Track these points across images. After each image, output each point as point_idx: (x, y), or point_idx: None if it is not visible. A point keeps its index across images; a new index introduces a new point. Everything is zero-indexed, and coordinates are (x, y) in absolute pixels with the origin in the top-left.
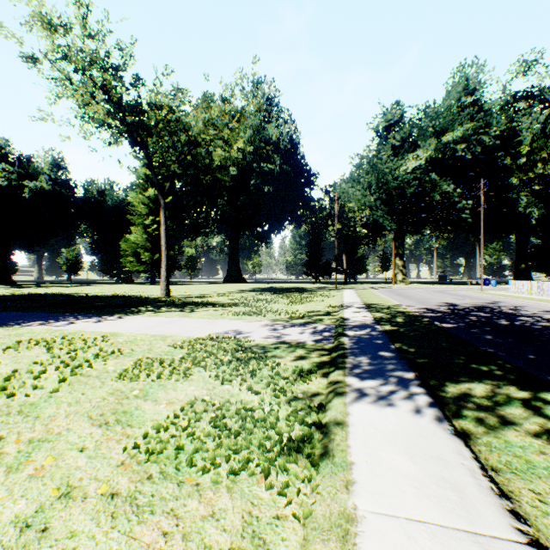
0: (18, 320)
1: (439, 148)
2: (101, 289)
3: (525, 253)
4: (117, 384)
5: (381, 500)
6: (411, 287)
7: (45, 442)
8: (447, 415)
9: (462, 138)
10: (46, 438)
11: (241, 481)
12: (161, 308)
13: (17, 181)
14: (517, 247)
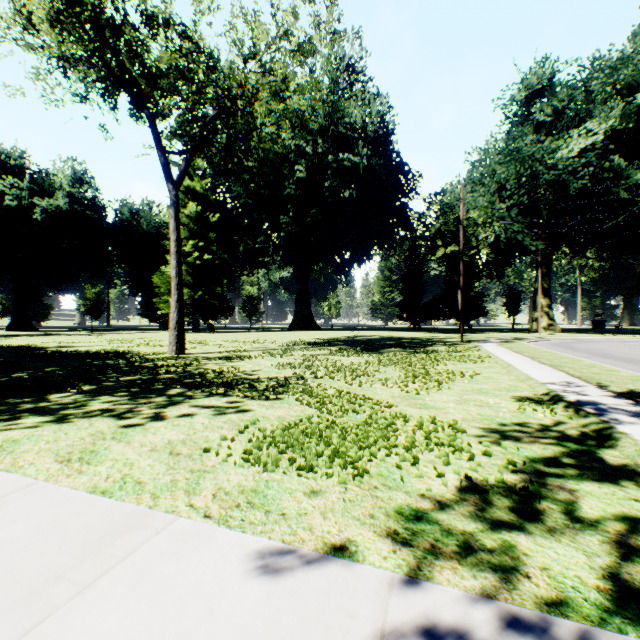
0: None
1: (629, 112)
2: (114, 339)
3: None
4: None
5: None
6: (580, 338)
7: None
8: None
9: None
10: None
11: None
12: (99, 395)
13: (31, 201)
14: None
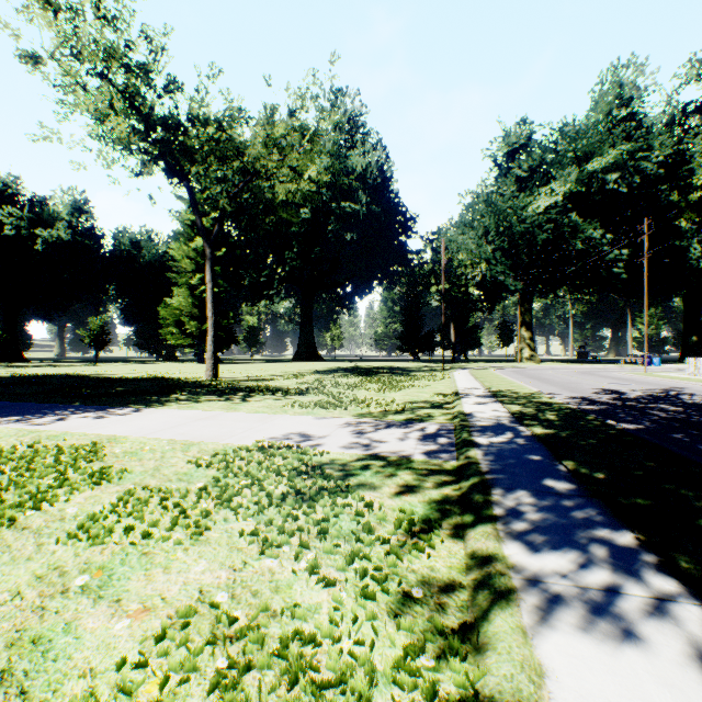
0: None
1: (582, 179)
2: (132, 368)
3: (697, 321)
4: (62, 551)
5: None
6: (543, 367)
7: None
8: None
9: (614, 165)
10: None
11: None
12: (200, 395)
13: (28, 230)
14: (686, 312)
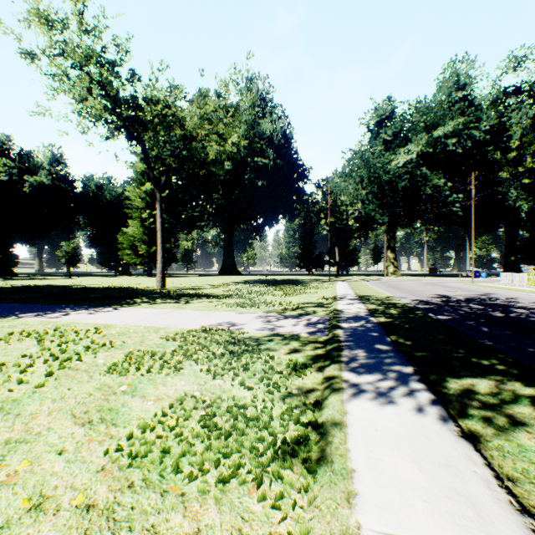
0: (13, 312)
1: (430, 142)
2: (99, 281)
3: (514, 245)
4: (105, 378)
5: (388, 517)
6: (402, 279)
7: (22, 443)
8: (451, 414)
9: (453, 133)
10: (24, 439)
11: (230, 491)
12: (156, 299)
13: (18, 176)
14: (507, 239)
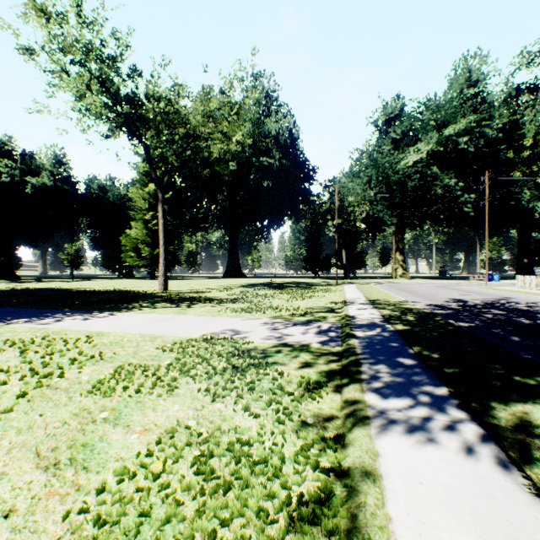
0: (4, 317)
1: (441, 141)
2: (101, 283)
3: (527, 247)
4: (86, 401)
5: None
6: (412, 282)
7: None
8: (513, 458)
9: (465, 131)
10: None
11: None
12: (156, 303)
13: (20, 177)
14: (519, 241)
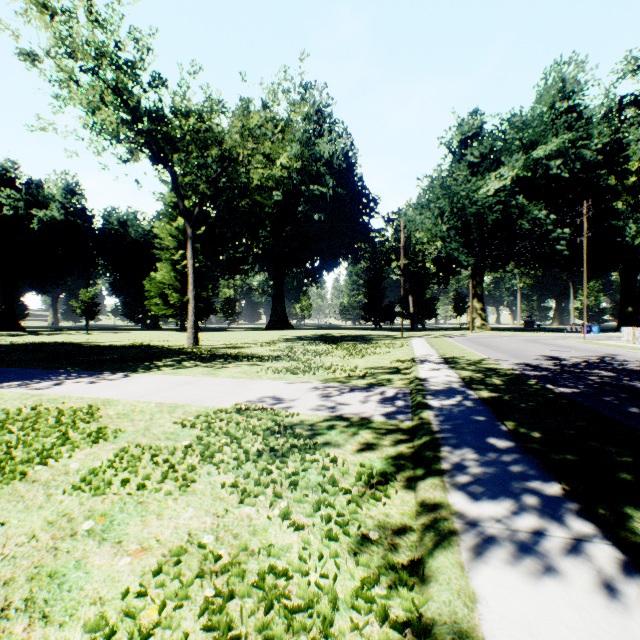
0: None
1: (528, 165)
2: (120, 337)
3: (632, 293)
4: (69, 501)
5: None
6: (493, 335)
7: None
8: None
9: (557, 153)
10: None
11: None
12: (183, 362)
13: (25, 210)
14: (623, 286)
